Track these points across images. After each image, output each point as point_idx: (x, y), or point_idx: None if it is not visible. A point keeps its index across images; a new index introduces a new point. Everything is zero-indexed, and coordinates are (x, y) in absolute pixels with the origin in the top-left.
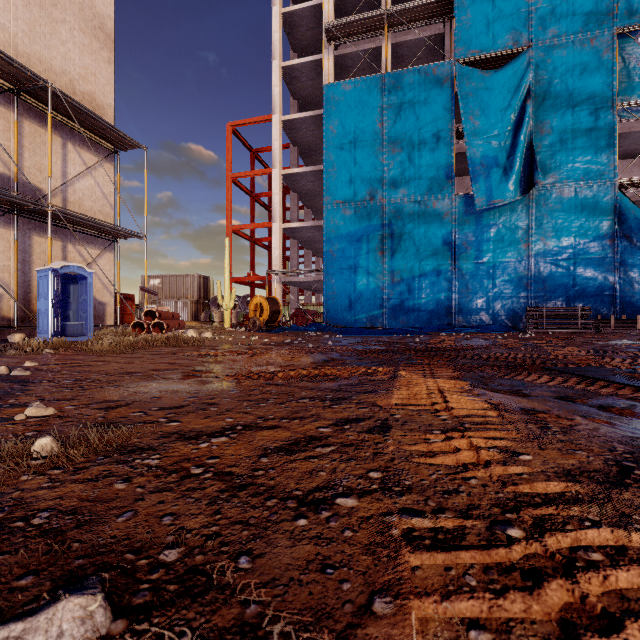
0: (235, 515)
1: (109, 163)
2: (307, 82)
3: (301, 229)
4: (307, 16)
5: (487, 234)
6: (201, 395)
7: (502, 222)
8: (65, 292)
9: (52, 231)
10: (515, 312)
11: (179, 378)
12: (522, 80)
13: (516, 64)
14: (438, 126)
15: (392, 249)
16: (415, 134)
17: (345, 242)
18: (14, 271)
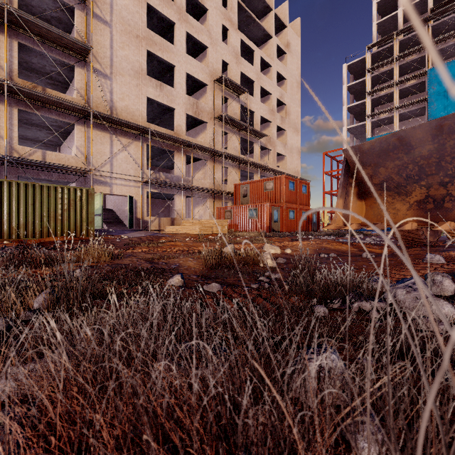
0: None
1: None
2: (358, 129)
3: None
4: (358, 105)
5: None
6: None
7: None
8: None
9: None
10: None
11: None
12: None
13: None
14: None
15: None
16: None
17: None
18: None
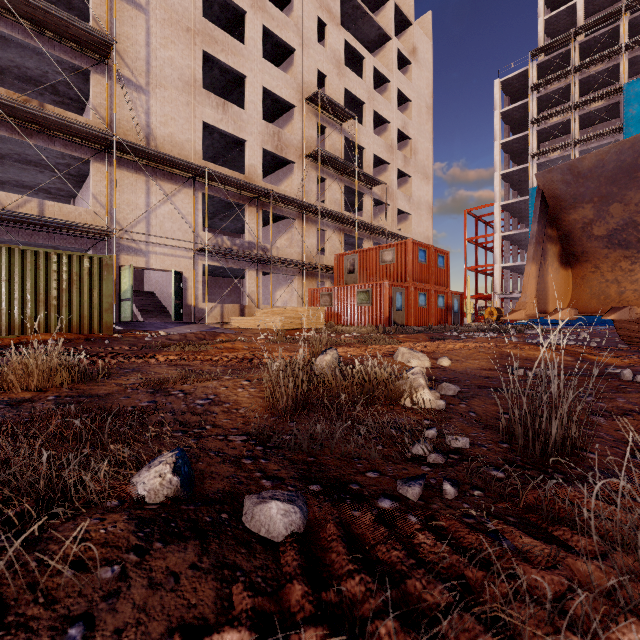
0: None
1: None
2: (516, 175)
3: (513, 266)
4: (517, 140)
5: None
6: None
7: None
8: None
9: None
10: None
11: None
12: None
13: None
14: None
15: None
16: None
17: None
18: None
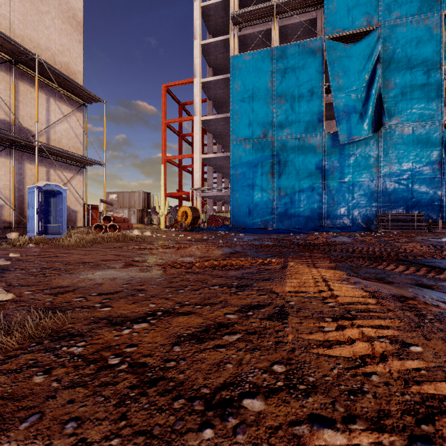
0: (140, 421)
1: (79, 112)
2: (219, 55)
3: (214, 159)
4: (219, 8)
5: (348, 161)
6: (134, 282)
7: (359, 152)
8: (47, 203)
9: (39, 160)
10: (368, 217)
11: (120, 267)
12: (373, 50)
13: (369, 38)
14: (312, 84)
15: (279, 172)
16: (296, 90)
17: (245, 167)
18: (12, 188)
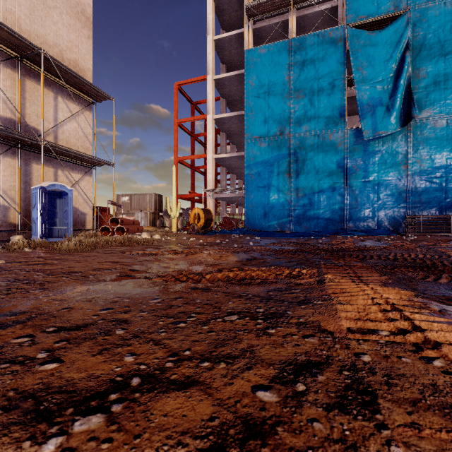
0: None
1: (88, 111)
2: (232, 50)
3: (228, 159)
4: (232, 1)
5: (373, 158)
6: (118, 305)
7: (385, 149)
8: (53, 204)
9: (46, 160)
10: (396, 219)
11: (112, 279)
12: (402, 36)
13: (397, 24)
14: (333, 76)
15: (297, 172)
16: (315, 83)
17: (261, 167)
18: (18, 189)
